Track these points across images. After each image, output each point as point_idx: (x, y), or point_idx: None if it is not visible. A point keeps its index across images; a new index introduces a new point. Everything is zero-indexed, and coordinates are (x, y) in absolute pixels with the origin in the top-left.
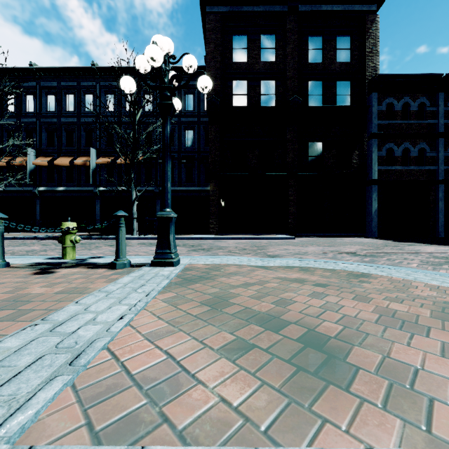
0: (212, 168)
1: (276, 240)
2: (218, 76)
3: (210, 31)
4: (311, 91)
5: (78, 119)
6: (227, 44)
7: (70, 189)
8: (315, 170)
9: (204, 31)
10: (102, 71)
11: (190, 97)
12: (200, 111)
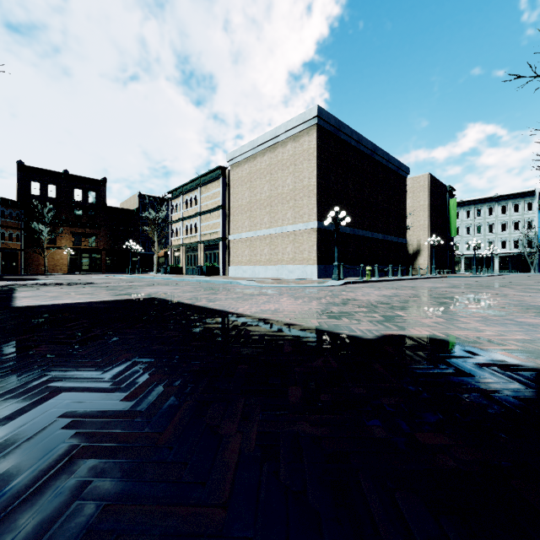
0: None
1: None
2: None
3: None
4: None
5: None
6: None
7: None
8: None
9: None
10: None
11: None
12: None
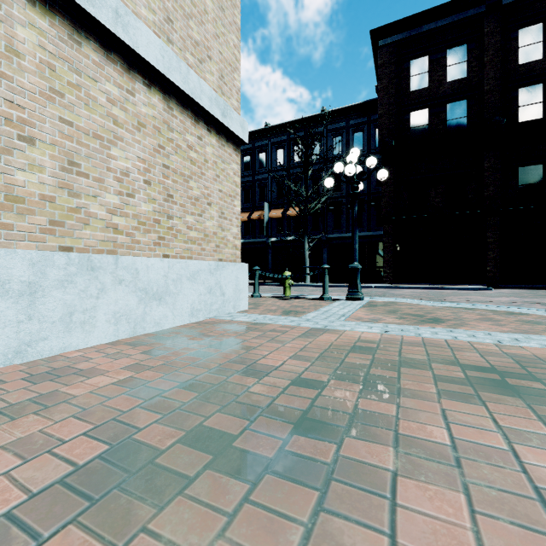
0: (385, 213)
1: (464, 291)
2: (392, 112)
3: (383, 66)
4: (524, 100)
5: (254, 177)
6: (403, 74)
7: (247, 241)
8: (529, 203)
9: (375, 63)
10: (274, 129)
11: (359, 136)
12: (370, 149)
